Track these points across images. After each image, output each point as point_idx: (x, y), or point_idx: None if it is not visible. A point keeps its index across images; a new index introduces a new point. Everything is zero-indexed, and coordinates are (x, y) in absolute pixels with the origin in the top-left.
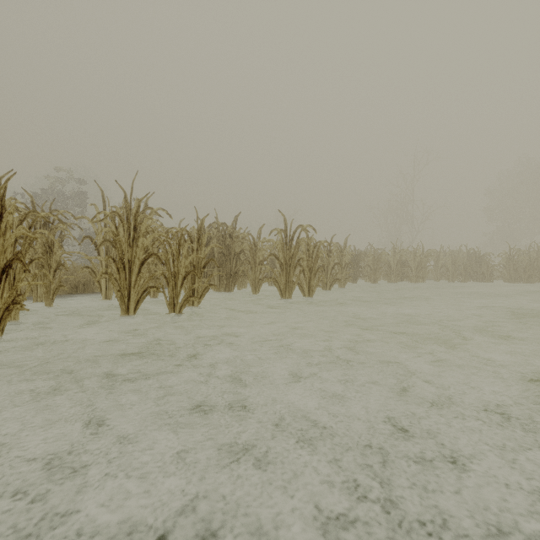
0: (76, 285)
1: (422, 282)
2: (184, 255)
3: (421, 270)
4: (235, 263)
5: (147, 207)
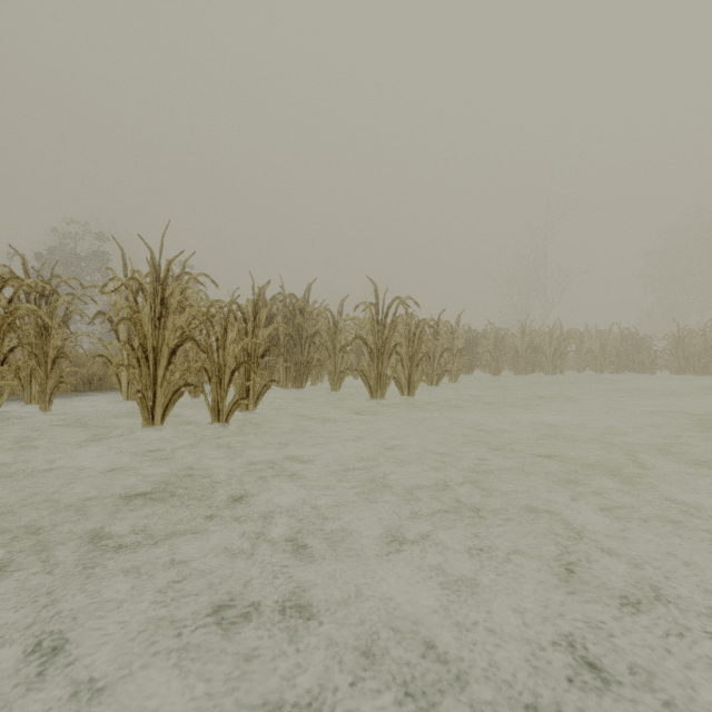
0: (89, 379)
1: (560, 373)
2: (233, 339)
3: (559, 357)
4: (308, 349)
5: (183, 273)
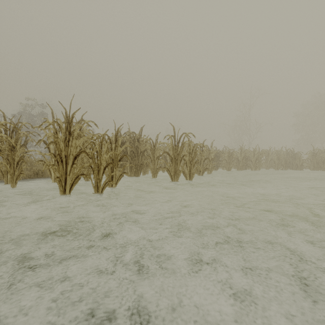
0: (37, 172)
1: (258, 170)
2: (104, 152)
3: (258, 162)
4: (141, 158)
5: (81, 120)
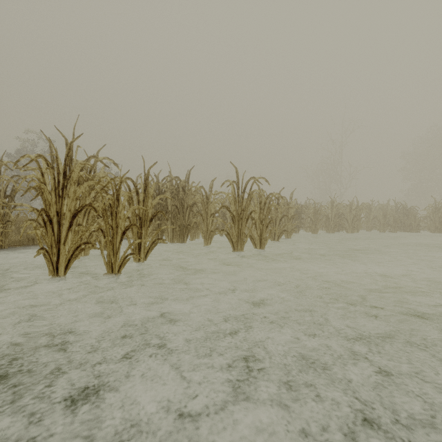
0: (32, 237)
1: (356, 232)
2: (123, 206)
3: (356, 221)
4: (188, 215)
5: (91, 156)
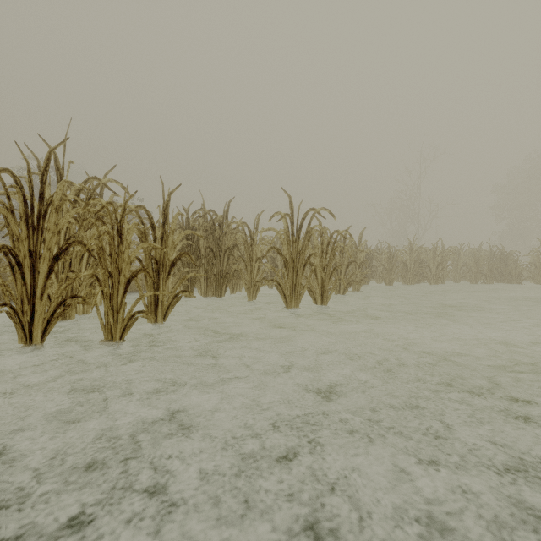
0: None
1: (441, 283)
2: (128, 243)
3: (442, 270)
4: (227, 261)
5: (91, 178)
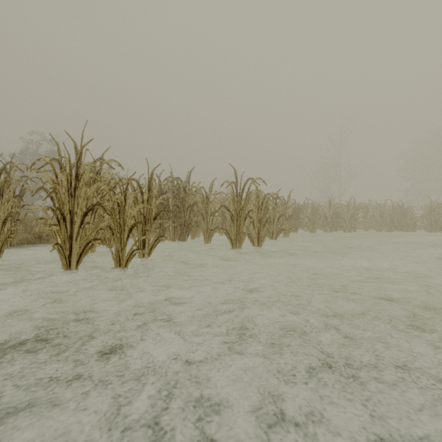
0: (39, 235)
1: (354, 231)
2: (130, 205)
3: (353, 221)
4: (189, 215)
5: (98, 159)
